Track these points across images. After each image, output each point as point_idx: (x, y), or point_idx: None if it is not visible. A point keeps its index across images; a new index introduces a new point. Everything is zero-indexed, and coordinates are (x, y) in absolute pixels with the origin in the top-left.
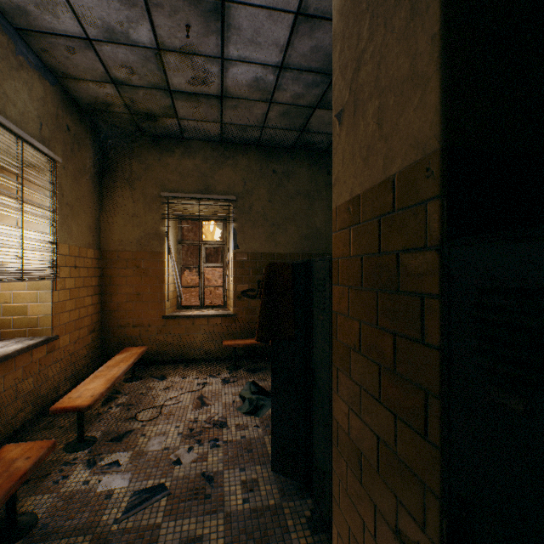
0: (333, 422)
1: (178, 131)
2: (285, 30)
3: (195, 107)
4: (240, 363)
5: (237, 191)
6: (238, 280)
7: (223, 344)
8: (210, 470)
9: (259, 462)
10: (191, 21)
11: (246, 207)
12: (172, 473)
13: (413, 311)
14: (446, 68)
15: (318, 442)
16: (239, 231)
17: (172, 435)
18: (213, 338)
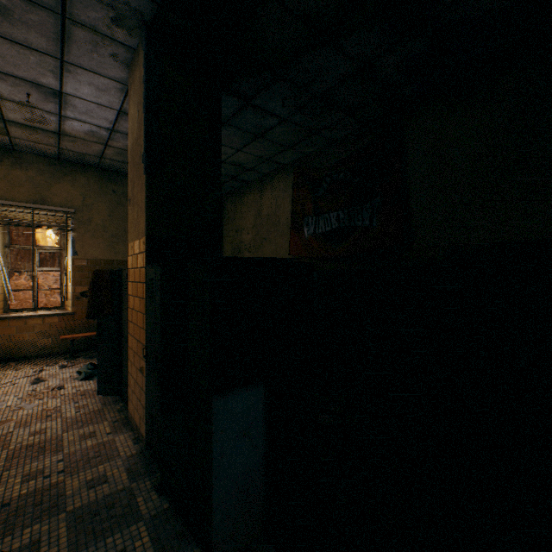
0: (129, 349)
1: (8, 144)
2: (112, 115)
3: (32, 134)
4: (79, 354)
5: (76, 205)
6: (77, 283)
7: (62, 338)
8: (50, 407)
9: (90, 398)
10: (32, 93)
11: (85, 219)
12: (17, 414)
13: (143, 288)
14: (147, 212)
15: (125, 366)
16: (78, 240)
17: (12, 400)
18: (50, 336)
